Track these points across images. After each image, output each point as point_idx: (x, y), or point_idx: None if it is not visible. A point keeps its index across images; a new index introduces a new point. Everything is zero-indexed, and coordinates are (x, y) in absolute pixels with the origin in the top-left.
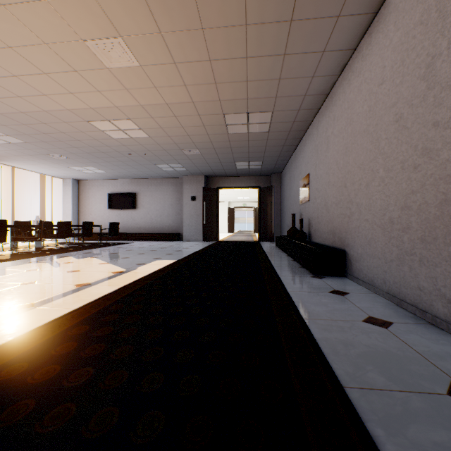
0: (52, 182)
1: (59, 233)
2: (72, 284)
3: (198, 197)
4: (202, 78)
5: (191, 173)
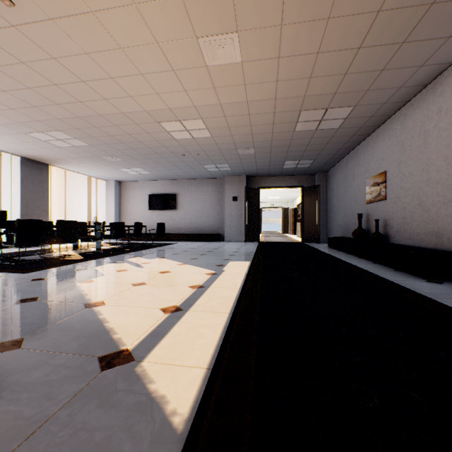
0: (96, 184)
1: (115, 234)
2: (185, 286)
3: (239, 197)
4: (299, 73)
5: (234, 173)
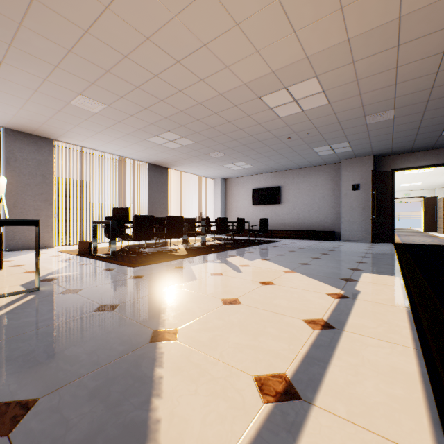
0: (205, 183)
1: (218, 229)
2: (297, 317)
3: (362, 185)
4: None
5: (354, 154)
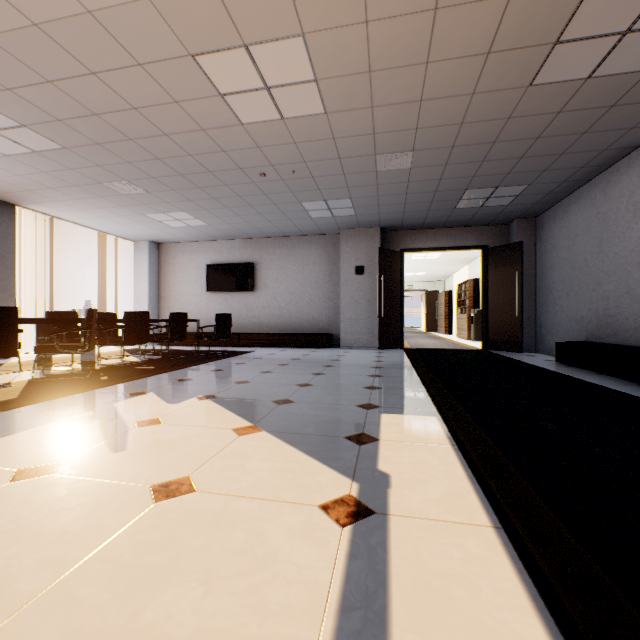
0: (117, 248)
1: (127, 335)
2: None
3: (368, 268)
4: None
5: (358, 221)
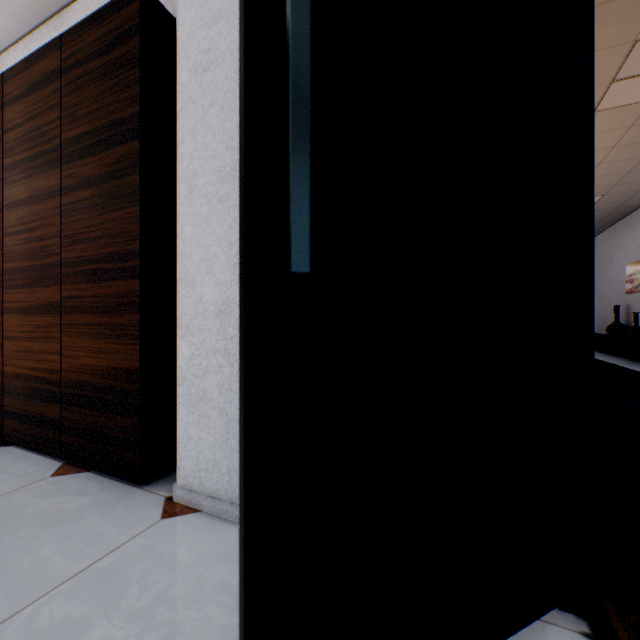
0: None
1: None
2: None
3: None
4: None
5: None
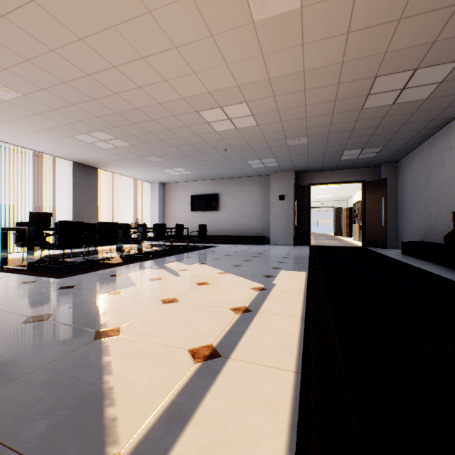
0: (141, 187)
1: (156, 236)
2: (225, 307)
3: (287, 196)
4: (383, 13)
5: (281, 168)
